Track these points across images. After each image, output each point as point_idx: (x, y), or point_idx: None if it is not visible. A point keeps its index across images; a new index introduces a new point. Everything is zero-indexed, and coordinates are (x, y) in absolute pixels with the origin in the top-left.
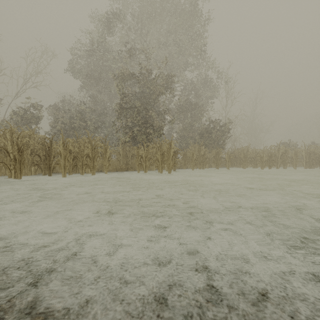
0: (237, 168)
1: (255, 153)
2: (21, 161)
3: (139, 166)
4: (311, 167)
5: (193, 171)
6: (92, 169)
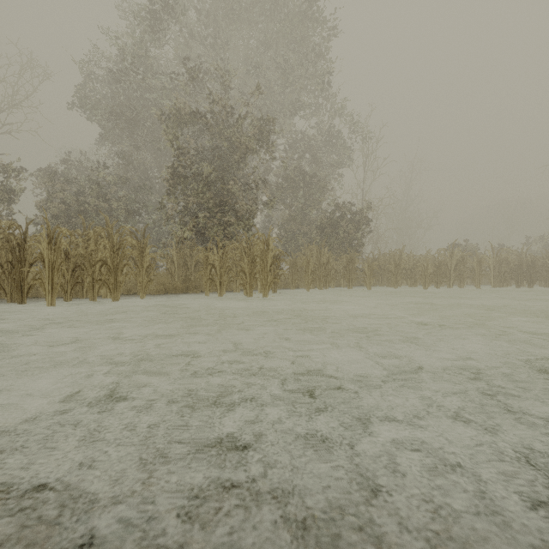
0: (383, 287)
1: (414, 262)
2: None
3: (208, 284)
4: (502, 285)
5: (308, 292)
6: (113, 290)
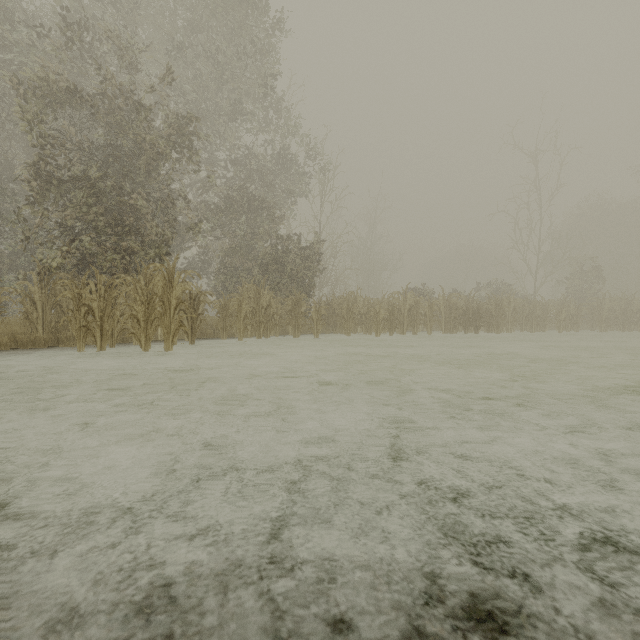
0: (338, 334)
1: (368, 306)
2: None
3: (82, 334)
4: (452, 331)
5: (240, 343)
6: None
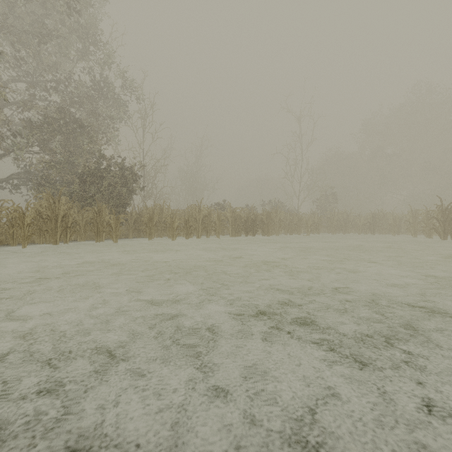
0: (147, 238)
1: (171, 216)
2: None
3: None
4: (237, 235)
5: (22, 249)
6: None
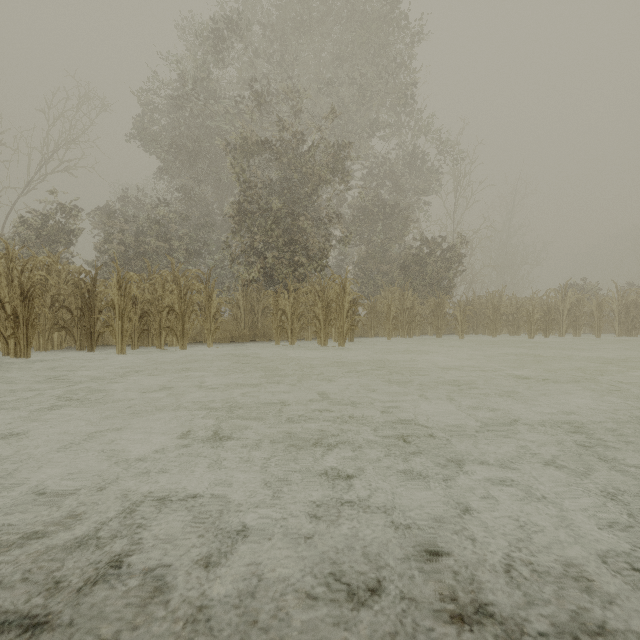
0: (479, 335)
1: (516, 306)
2: (28, 321)
3: (278, 332)
4: (630, 334)
5: (389, 341)
6: (181, 338)
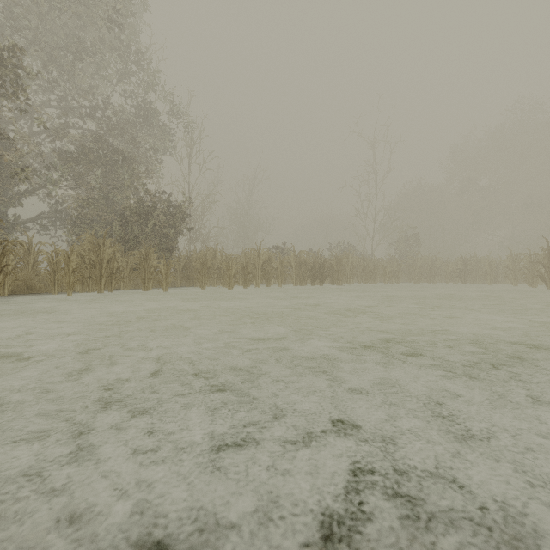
0: (197, 287)
1: (226, 261)
2: None
3: None
4: (302, 284)
5: (67, 298)
6: None
